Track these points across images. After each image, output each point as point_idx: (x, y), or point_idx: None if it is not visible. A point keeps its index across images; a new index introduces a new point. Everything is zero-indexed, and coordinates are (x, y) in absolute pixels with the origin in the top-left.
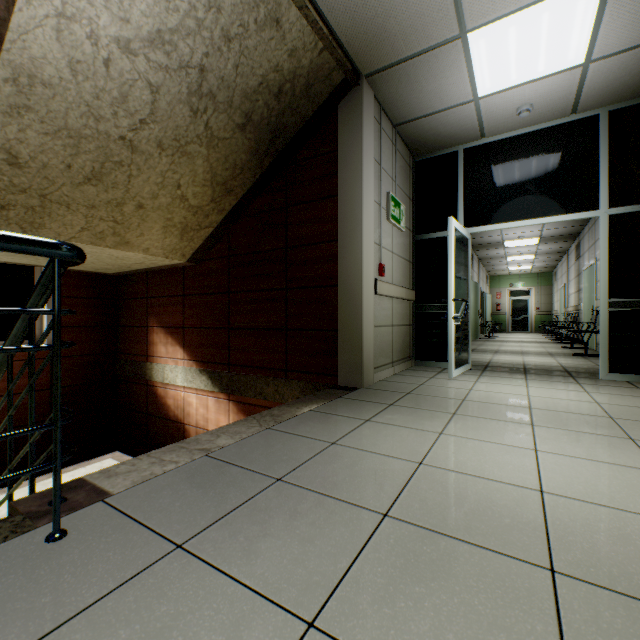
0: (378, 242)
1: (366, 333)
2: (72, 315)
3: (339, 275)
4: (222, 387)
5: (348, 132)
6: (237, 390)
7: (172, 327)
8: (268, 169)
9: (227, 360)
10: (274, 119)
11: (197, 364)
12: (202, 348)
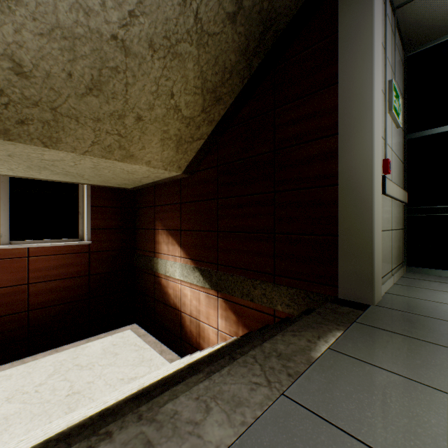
0: (382, 135)
1: (376, 239)
2: (103, 220)
3: (339, 172)
4: (211, 284)
5: (352, 5)
6: (225, 289)
7: (172, 230)
8: (256, 72)
9: (216, 260)
10: (266, 4)
11: (191, 262)
12: (195, 248)
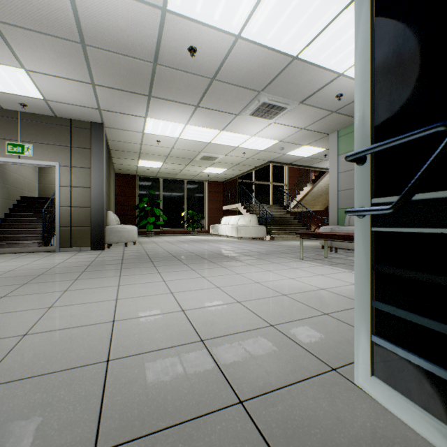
0: None
1: None
2: None
3: None
4: None
5: None
6: None
7: (317, 225)
8: None
9: None
10: None
11: None
12: None
